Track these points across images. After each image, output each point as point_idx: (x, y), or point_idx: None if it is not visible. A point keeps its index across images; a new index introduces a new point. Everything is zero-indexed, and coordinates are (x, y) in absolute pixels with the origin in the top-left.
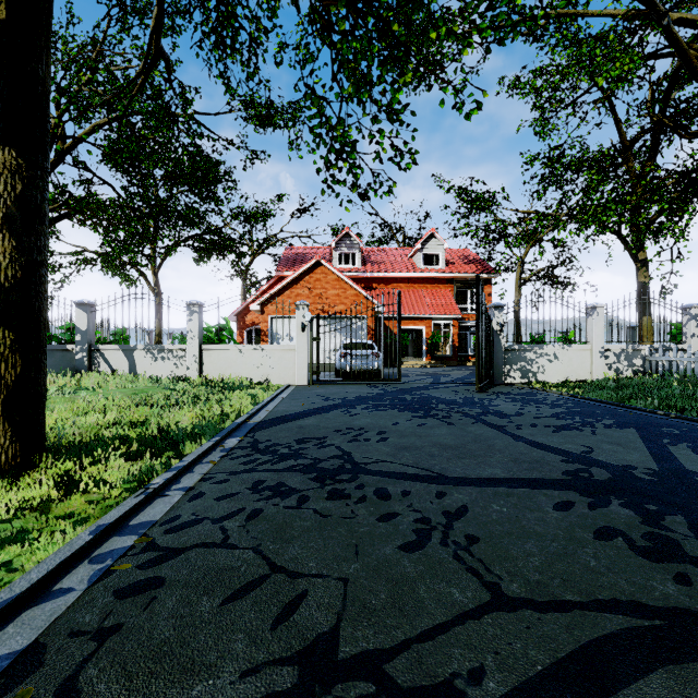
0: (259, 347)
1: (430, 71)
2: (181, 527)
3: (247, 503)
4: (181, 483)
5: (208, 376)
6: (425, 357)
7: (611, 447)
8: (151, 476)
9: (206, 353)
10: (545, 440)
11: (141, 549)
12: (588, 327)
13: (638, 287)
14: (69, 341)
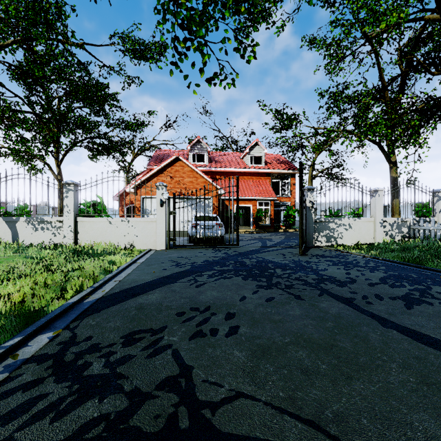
0: (125, 219)
1: None
2: None
3: None
4: None
5: (83, 243)
6: (252, 226)
7: None
8: None
9: (81, 224)
10: (415, 323)
11: None
12: (371, 205)
13: (391, 180)
14: None
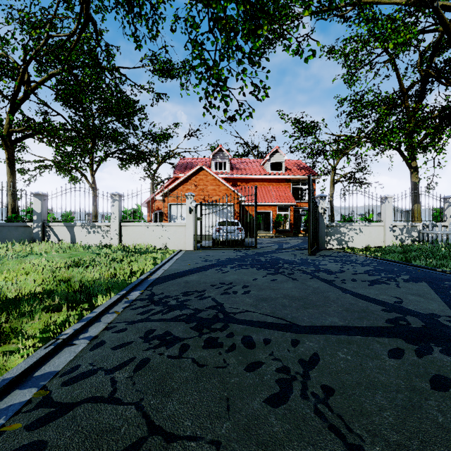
0: (160, 224)
1: (280, 26)
2: (77, 378)
3: (137, 352)
4: (88, 332)
5: (125, 244)
6: (272, 230)
7: (414, 298)
8: (64, 326)
9: (124, 228)
10: (365, 292)
11: (35, 404)
12: (382, 211)
13: (411, 185)
14: (29, 220)
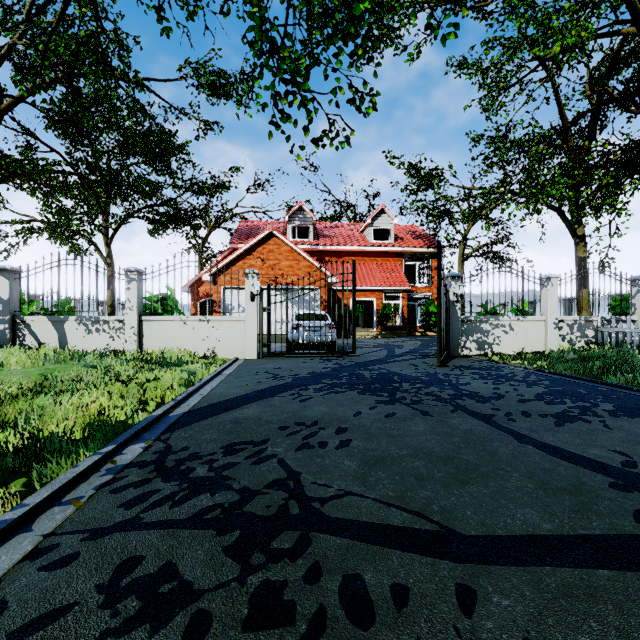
0: (204, 318)
1: None
2: None
3: None
4: None
5: (149, 350)
6: (376, 327)
7: None
8: None
9: (146, 325)
10: (557, 440)
11: None
12: (542, 298)
13: (577, 261)
14: None
